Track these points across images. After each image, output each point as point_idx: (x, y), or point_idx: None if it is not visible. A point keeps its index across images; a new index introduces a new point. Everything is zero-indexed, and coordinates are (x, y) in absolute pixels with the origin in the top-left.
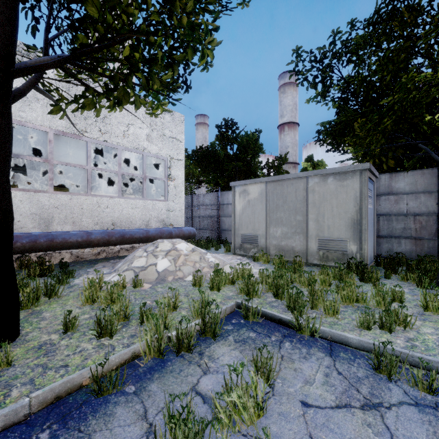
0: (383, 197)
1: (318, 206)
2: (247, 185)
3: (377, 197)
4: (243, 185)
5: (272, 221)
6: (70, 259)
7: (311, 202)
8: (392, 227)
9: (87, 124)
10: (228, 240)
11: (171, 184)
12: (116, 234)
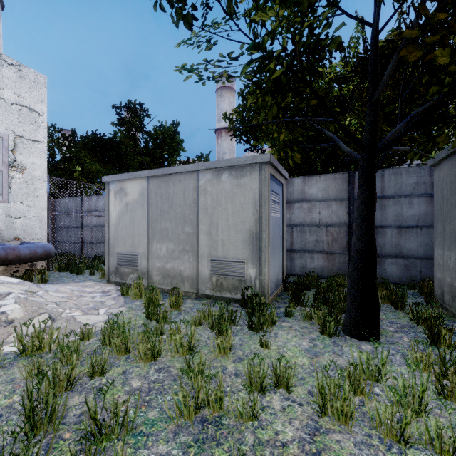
0: (296, 204)
1: (211, 212)
2: (124, 181)
3: (291, 204)
4: (120, 181)
5: (156, 233)
6: None
7: (202, 207)
8: (306, 239)
9: None
10: None
11: (16, 176)
12: None
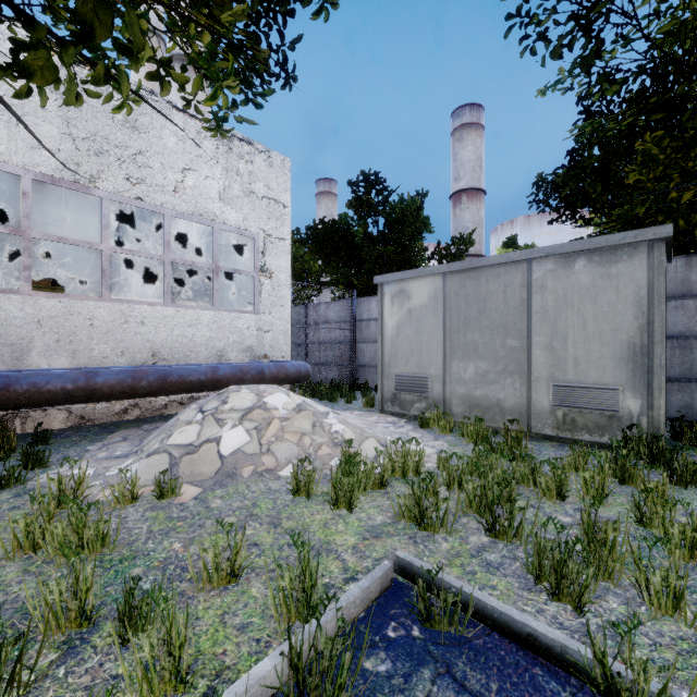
0: (671, 302)
1: (553, 318)
2: (406, 281)
3: None
4: (399, 281)
5: (457, 349)
6: (68, 422)
7: (537, 311)
8: (692, 361)
9: (102, 165)
10: (370, 384)
11: (265, 282)
12: (151, 375)
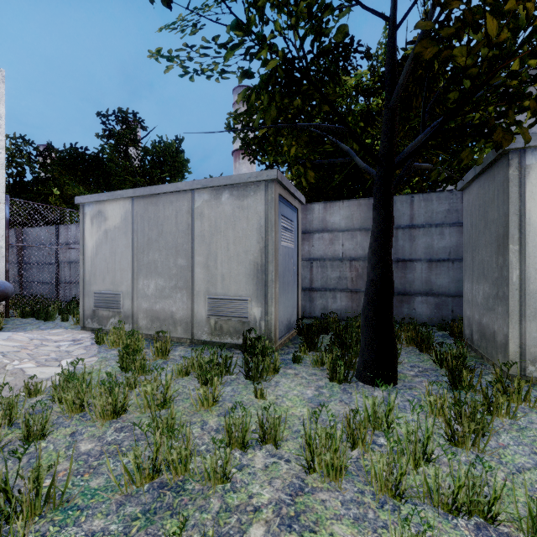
0: (316, 234)
1: (209, 241)
2: (103, 203)
3: (310, 234)
4: (98, 203)
5: (142, 267)
6: None
7: (198, 235)
8: (327, 276)
9: None
10: None
11: None
12: None
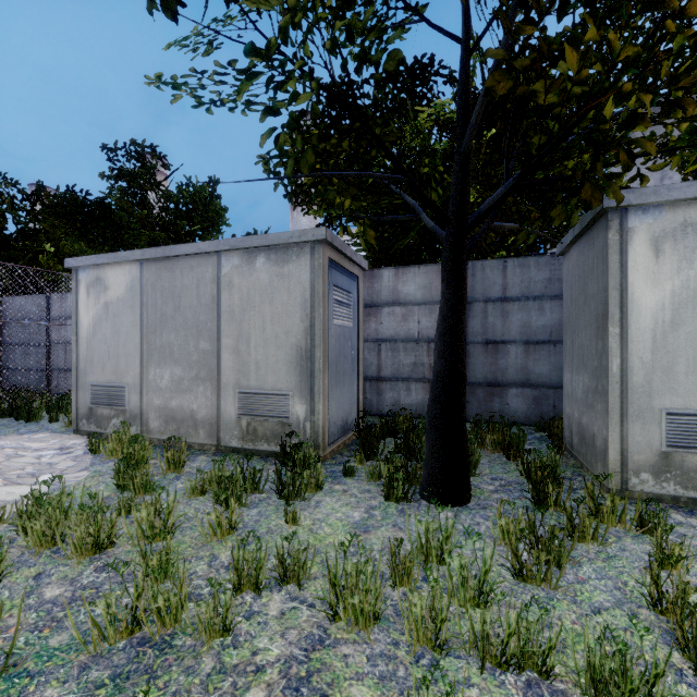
0: (386, 308)
1: (239, 318)
2: (103, 267)
3: (378, 308)
4: (96, 267)
5: (153, 352)
6: None
7: (226, 310)
8: (399, 362)
9: None
10: None
11: None
12: None
